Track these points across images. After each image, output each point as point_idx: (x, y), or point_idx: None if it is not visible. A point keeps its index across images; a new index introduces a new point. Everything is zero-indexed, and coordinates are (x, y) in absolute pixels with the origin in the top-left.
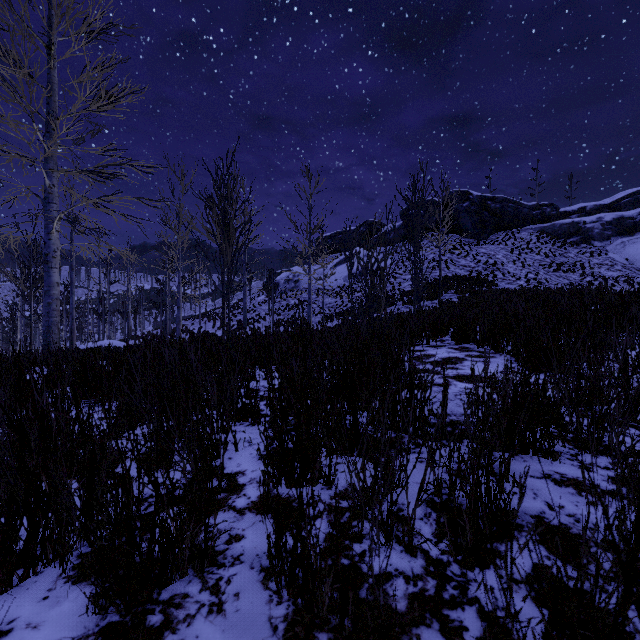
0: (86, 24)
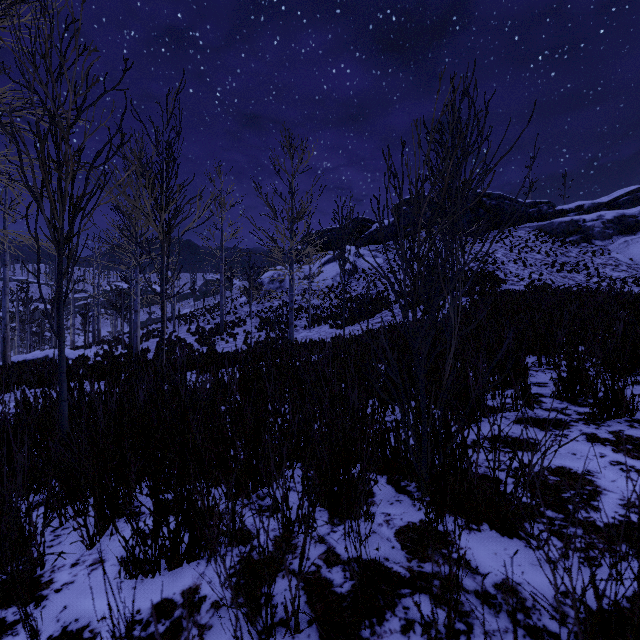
0: None
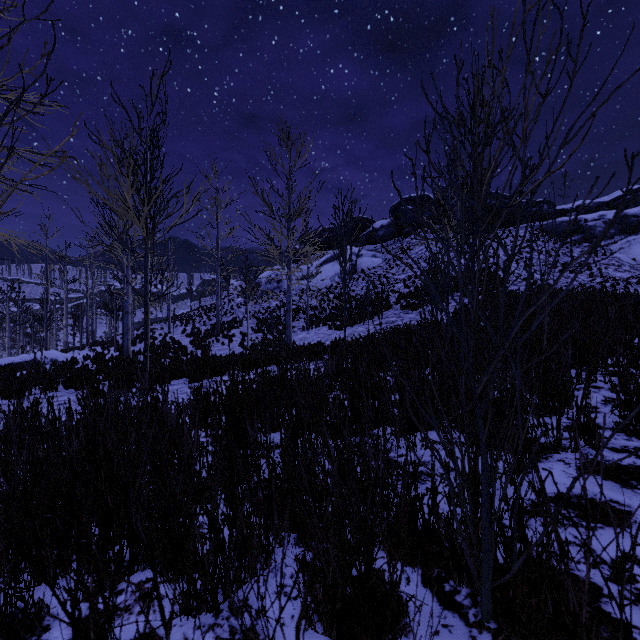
0: None
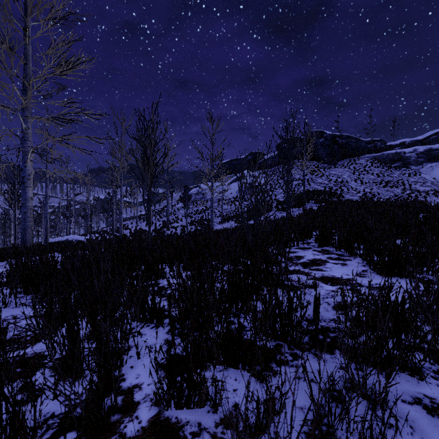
0: (51, 12)
